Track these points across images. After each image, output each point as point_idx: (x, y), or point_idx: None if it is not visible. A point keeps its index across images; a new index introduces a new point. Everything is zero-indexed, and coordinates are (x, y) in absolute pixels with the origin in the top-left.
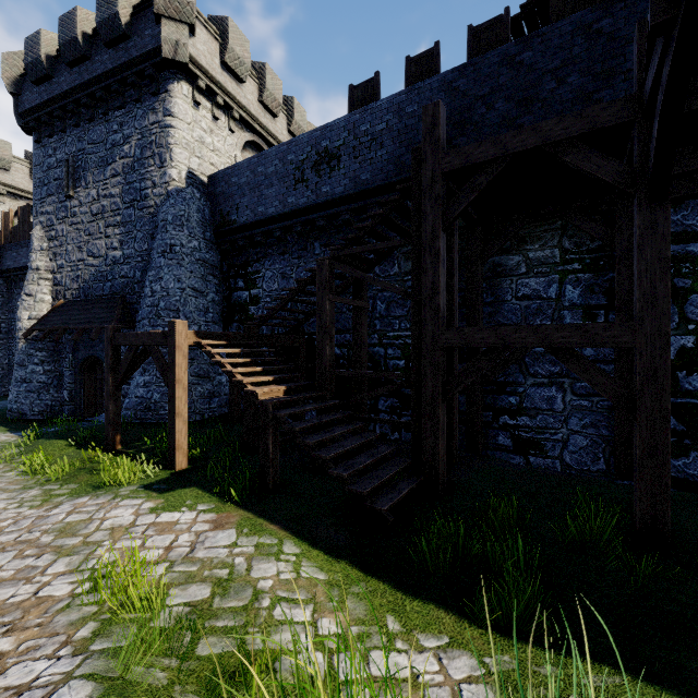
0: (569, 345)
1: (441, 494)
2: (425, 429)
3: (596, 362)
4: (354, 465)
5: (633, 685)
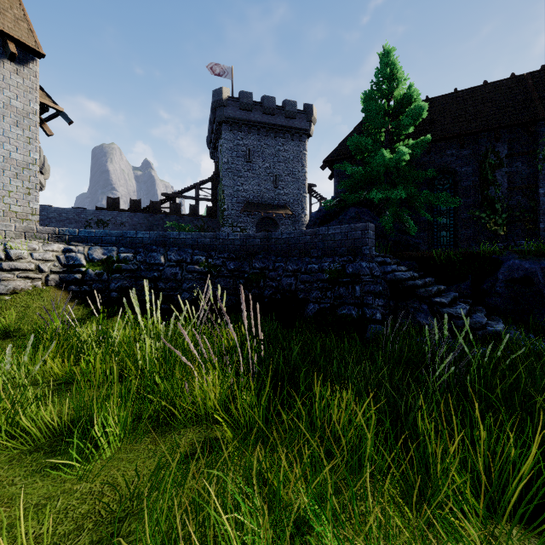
0: None
1: None
2: None
3: None
4: None
5: None
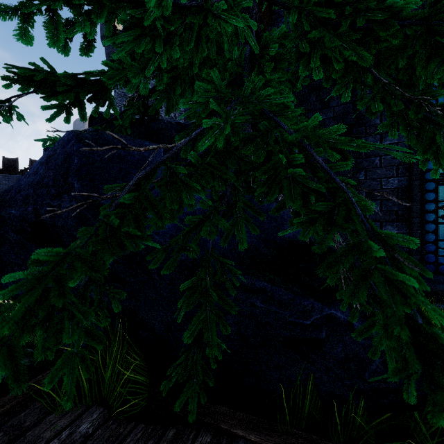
0: None
1: None
2: None
3: None
4: None
5: None
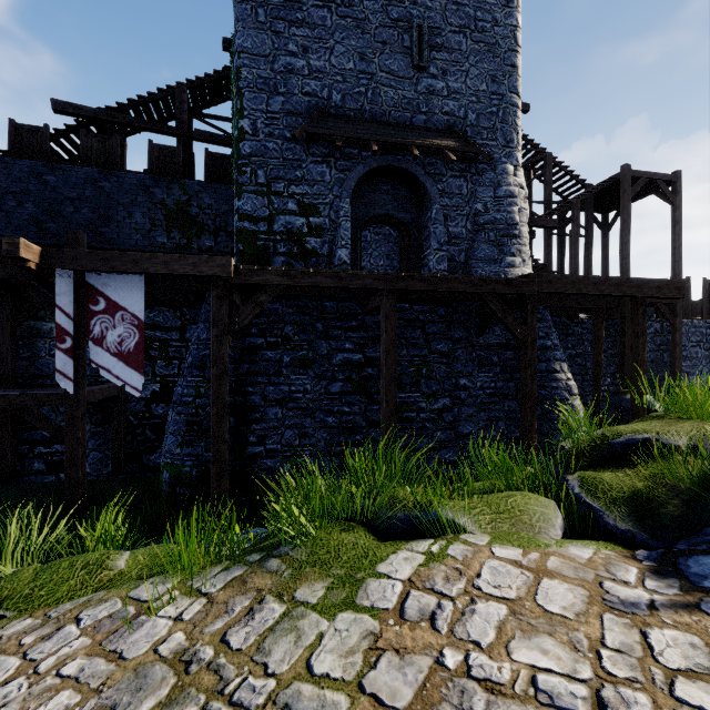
0: (27, 406)
1: None
2: None
3: (107, 401)
4: None
5: None
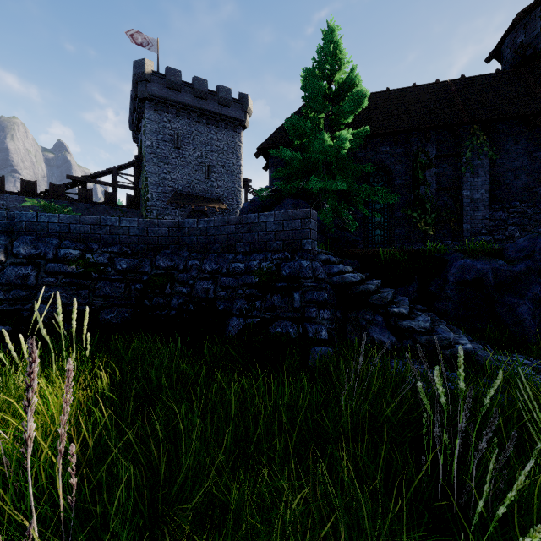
0: None
1: None
2: None
3: None
4: None
5: None
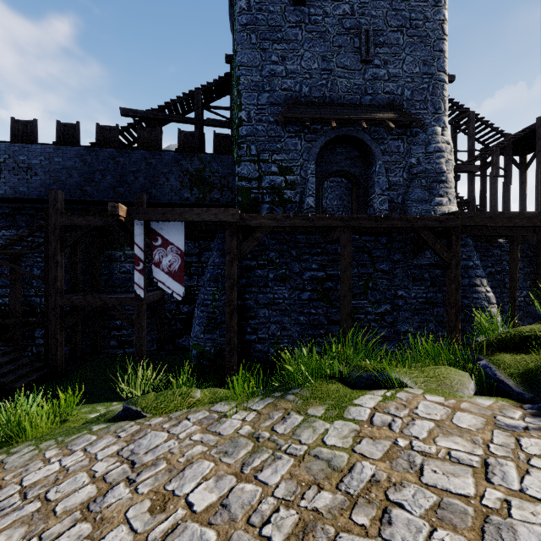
0: (114, 305)
1: (60, 375)
2: (51, 345)
3: (153, 303)
4: (2, 370)
5: (90, 405)
